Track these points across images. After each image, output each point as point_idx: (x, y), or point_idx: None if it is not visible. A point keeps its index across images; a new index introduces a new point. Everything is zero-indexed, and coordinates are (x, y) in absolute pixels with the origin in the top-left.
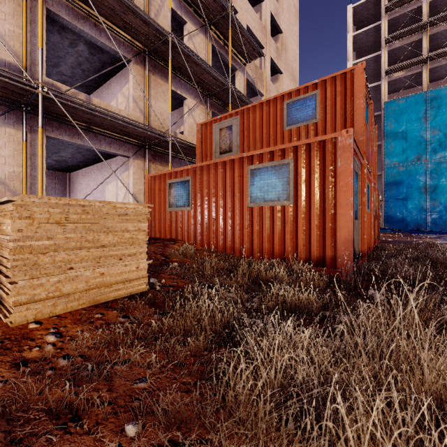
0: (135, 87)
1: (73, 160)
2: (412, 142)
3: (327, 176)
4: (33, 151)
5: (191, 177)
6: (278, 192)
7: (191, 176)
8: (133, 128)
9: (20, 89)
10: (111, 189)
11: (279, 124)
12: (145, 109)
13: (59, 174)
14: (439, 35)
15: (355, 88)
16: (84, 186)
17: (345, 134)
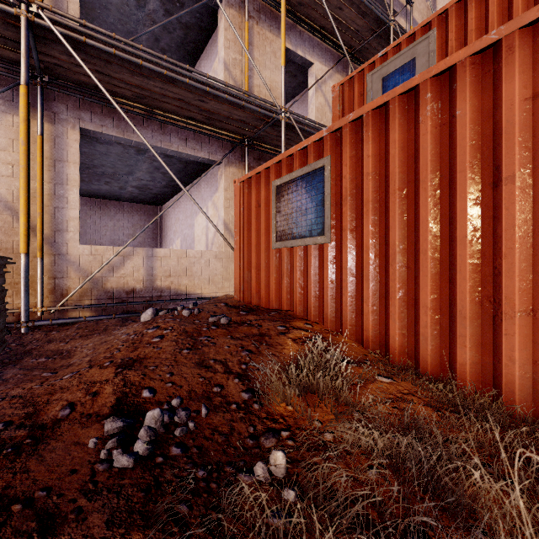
0: (227, 45)
1: (156, 185)
2: None
3: None
4: (58, 155)
5: (327, 157)
6: None
7: (329, 154)
8: (213, 92)
9: (4, 23)
10: (200, 221)
11: None
12: (244, 81)
13: (149, 208)
14: None
15: None
16: (174, 220)
17: None
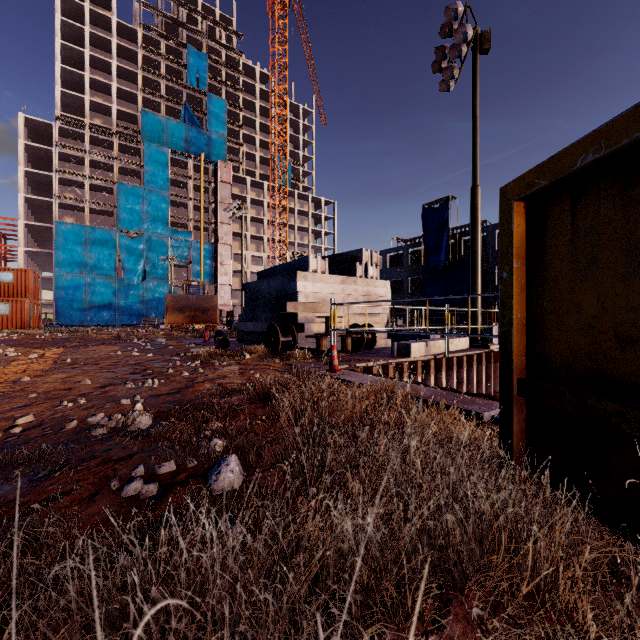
0: None
1: None
2: (77, 259)
3: (23, 309)
4: None
5: None
6: (6, 311)
7: None
8: None
9: None
10: None
11: None
12: None
13: None
14: (97, 186)
15: (30, 276)
16: None
17: (28, 300)
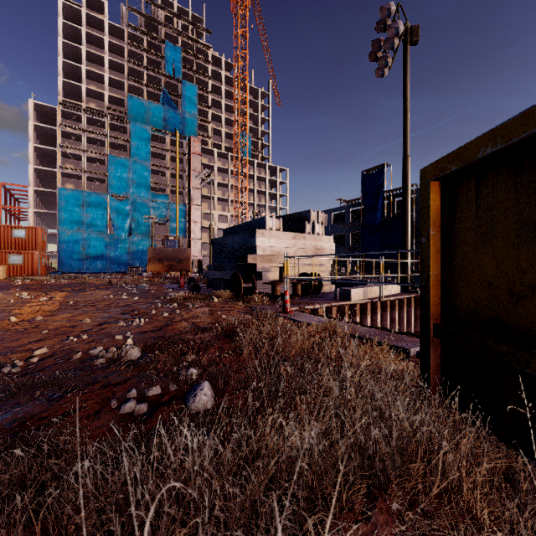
0: None
1: None
2: (76, 219)
3: (33, 259)
4: None
5: None
6: (19, 261)
7: None
8: None
9: None
10: None
11: (10, 235)
12: None
13: None
14: (92, 158)
15: (39, 233)
16: None
17: (37, 252)
